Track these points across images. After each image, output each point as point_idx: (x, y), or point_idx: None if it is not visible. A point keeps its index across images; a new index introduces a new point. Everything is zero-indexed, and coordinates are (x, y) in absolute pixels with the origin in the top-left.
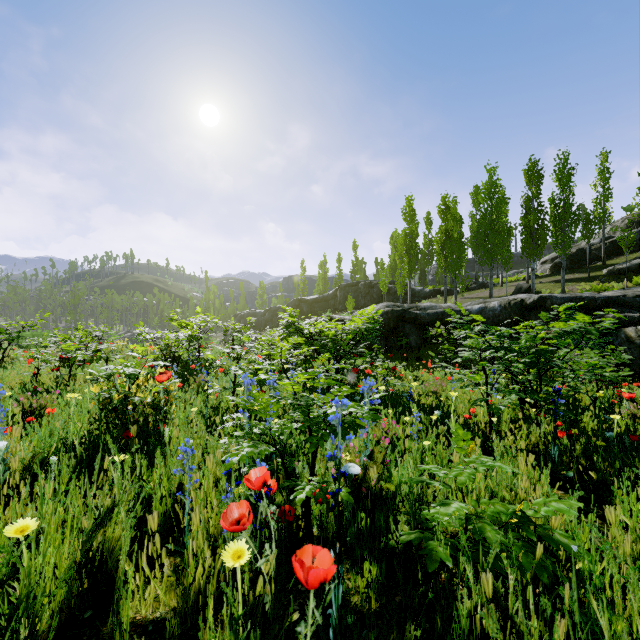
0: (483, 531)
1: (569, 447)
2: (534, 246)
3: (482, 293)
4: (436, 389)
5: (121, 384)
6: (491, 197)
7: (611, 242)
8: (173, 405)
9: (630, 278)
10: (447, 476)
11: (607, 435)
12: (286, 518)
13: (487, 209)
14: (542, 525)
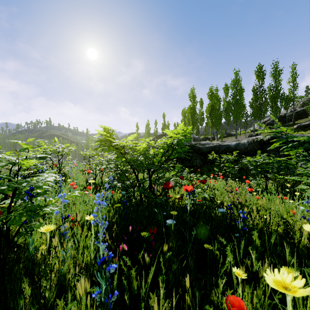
0: None
1: None
2: (260, 112)
3: (230, 139)
4: (240, 200)
5: None
6: (236, 87)
7: (296, 112)
8: None
9: None
10: None
11: None
12: None
13: (234, 93)
14: None
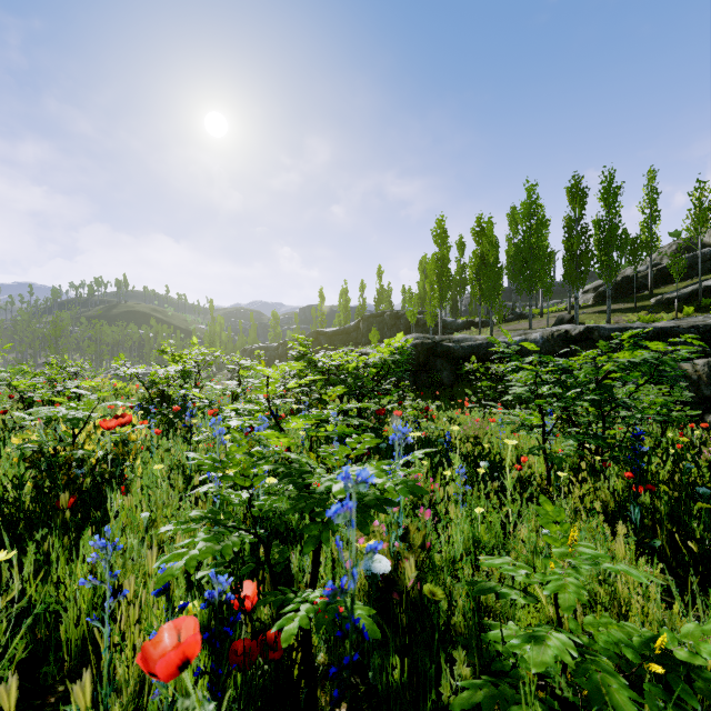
0: (607, 692)
1: (648, 506)
2: (578, 272)
3: (520, 325)
4: (477, 433)
5: (66, 432)
6: (530, 218)
7: (658, 269)
8: (138, 459)
9: (680, 308)
10: (530, 580)
11: (700, 491)
12: (269, 656)
13: (526, 231)
14: (699, 672)
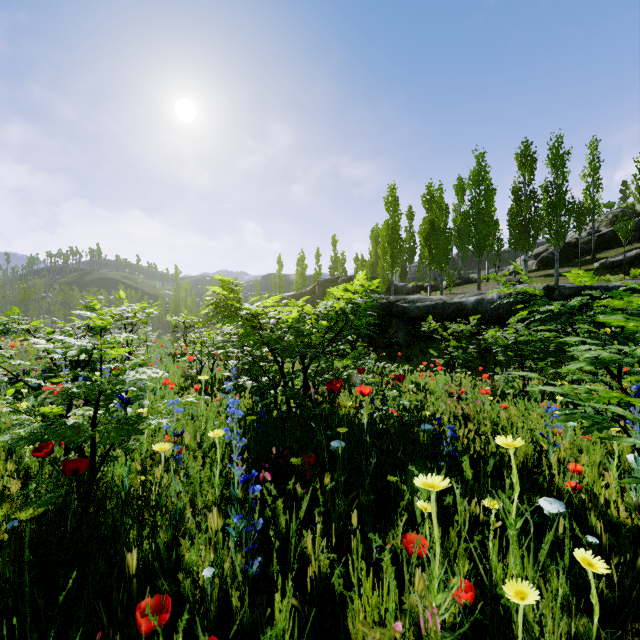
0: None
1: None
2: (527, 236)
3: (468, 288)
4: (467, 410)
5: None
6: (479, 184)
7: (599, 236)
8: None
9: (625, 271)
10: None
11: None
12: None
13: (475, 197)
14: None
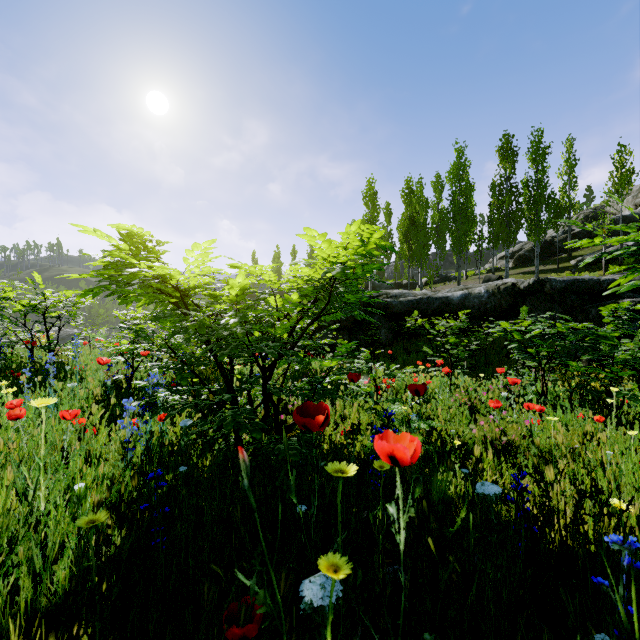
0: None
1: None
2: (508, 231)
3: (447, 286)
4: (514, 436)
5: None
6: (460, 179)
7: (574, 234)
8: None
9: (602, 268)
10: None
11: None
12: None
13: (455, 192)
14: None
